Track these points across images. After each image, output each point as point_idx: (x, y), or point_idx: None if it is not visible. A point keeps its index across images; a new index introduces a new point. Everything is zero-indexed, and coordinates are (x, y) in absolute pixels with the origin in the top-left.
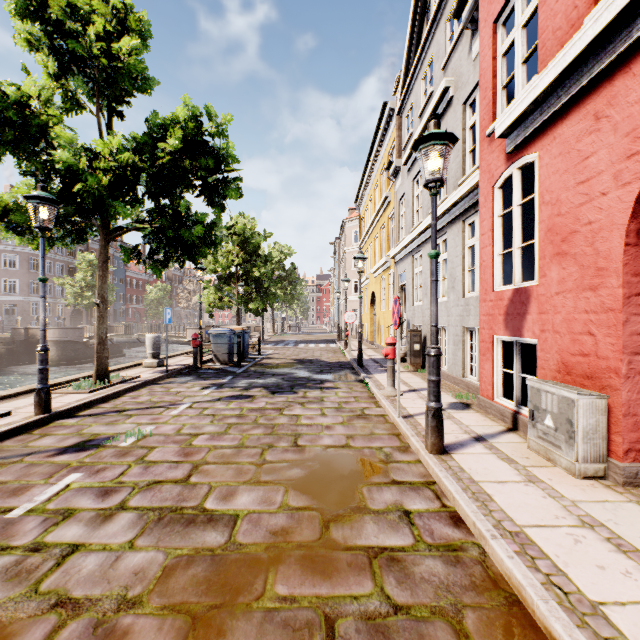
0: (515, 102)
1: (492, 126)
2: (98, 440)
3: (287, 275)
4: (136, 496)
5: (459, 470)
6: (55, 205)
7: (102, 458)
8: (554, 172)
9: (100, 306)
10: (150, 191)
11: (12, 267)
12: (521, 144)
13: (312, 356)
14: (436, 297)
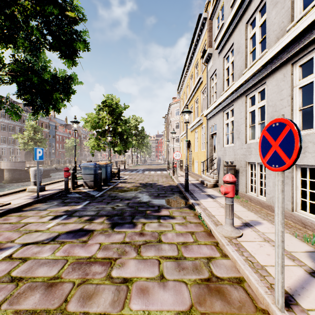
0: None
1: None
2: None
3: (139, 133)
4: None
5: None
6: None
7: None
8: None
9: None
10: None
11: None
12: None
13: (152, 180)
14: None
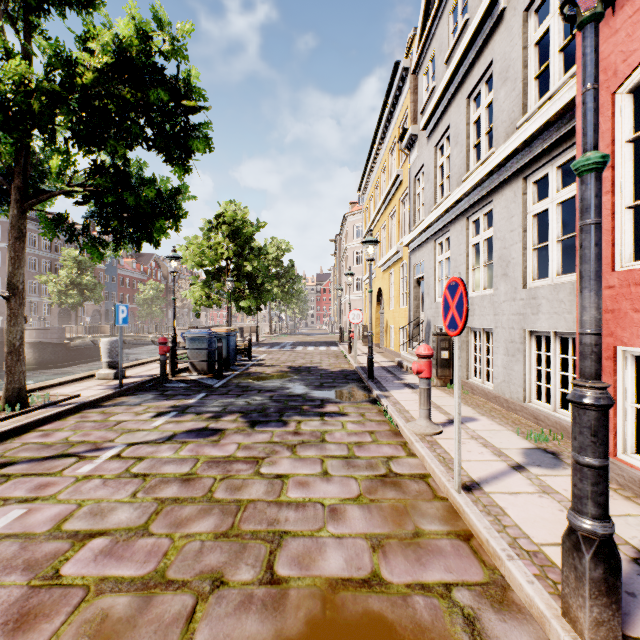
0: None
1: None
2: None
3: (285, 272)
4: None
5: None
6: None
7: None
8: None
9: (10, 300)
10: (72, 132)
11: None
12: None
13: (310, 362)
14: (599, 265)
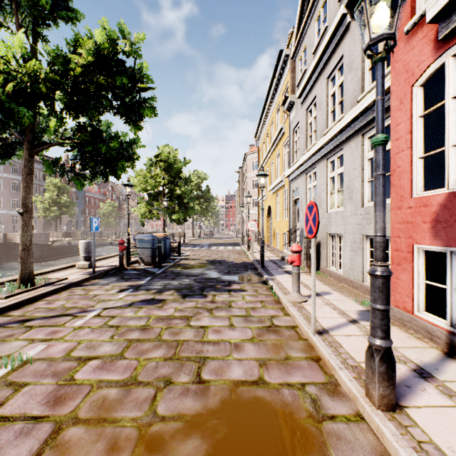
0: None
1: (414, 18)
2: None
3: (203, 194)
4: None
5: (438, 455)
6: None
7: None
8: None
9: (24, 215)
10: (66, 105)
11: None
12: None
13: (221, 257)
14: (384, 197)
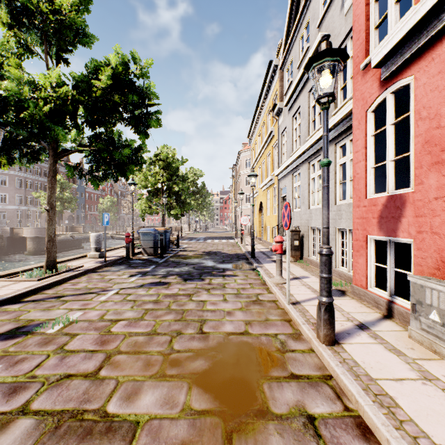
0: (393, 31)
1: (366, 60)
2: (30, 326)
3: (199, 190)
4: (42, 395)
5: (353, 364)
6: (2, 127)
7: (26, 347)
8: (432, 89)
9: (49, 211)
10: (87, 120)
11: (3, 185)
12: (396, 70)
13: (216, 249)
14: (328, 201)
